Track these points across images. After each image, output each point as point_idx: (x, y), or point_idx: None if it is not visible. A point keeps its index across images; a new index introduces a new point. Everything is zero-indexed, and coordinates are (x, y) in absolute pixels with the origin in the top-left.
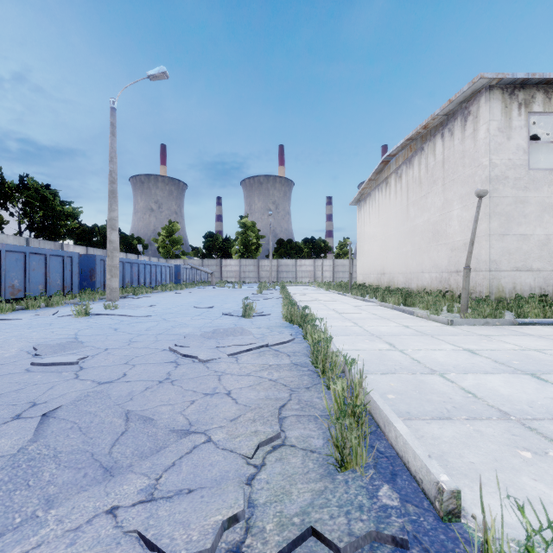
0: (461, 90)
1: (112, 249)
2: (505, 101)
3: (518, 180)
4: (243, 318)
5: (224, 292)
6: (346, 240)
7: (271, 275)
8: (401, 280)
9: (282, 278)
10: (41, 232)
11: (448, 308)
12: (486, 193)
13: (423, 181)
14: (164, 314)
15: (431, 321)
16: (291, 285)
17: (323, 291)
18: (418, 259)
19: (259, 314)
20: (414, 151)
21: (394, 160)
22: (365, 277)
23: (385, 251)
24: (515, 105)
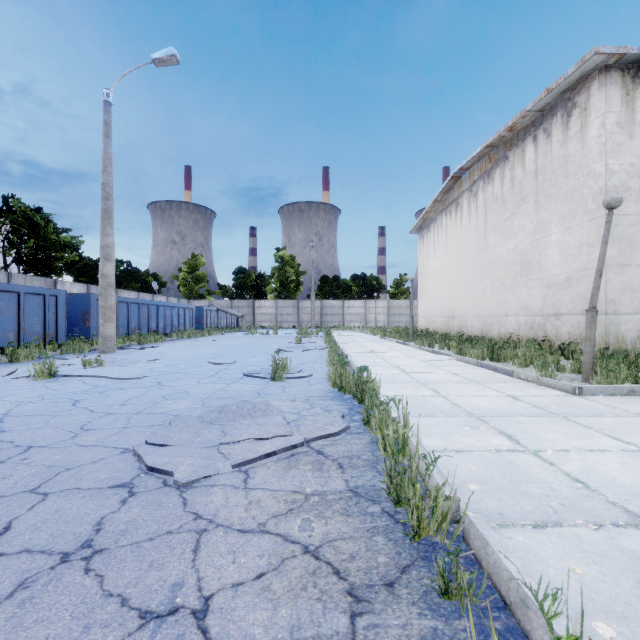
0: (566, 73)
1: (106, 285)
2: (627, 86)
3: None
4: (272, 381)
5: (254, 340)
6: (402, 277)
7: (314, 318)
8: (476, 325)
9: (327, 322)
10: (31, 266)
11: (557, 365)
12: (620, 203)
13: (508, 199)
14: (163, 373)
15: (544, 387)
16: (338, 331)
17: (378, 339)
18: (500, 299)
19: (295, 376)
20: (494, 162)
21: (467, 175)
22: (429, 322)
23: (455, 289)
24: (639, 92)
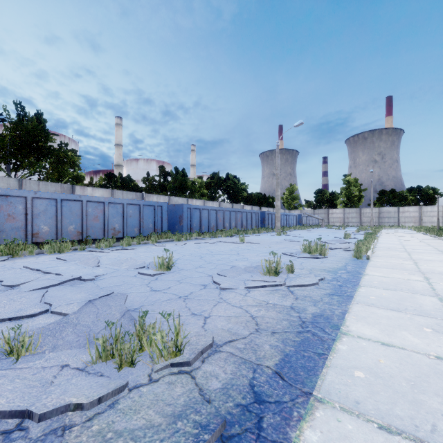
0: None
1: (277, 209)
2: None
3: None
4: (344, 239)
5: (332, 231)
6: None
7: (372, 220)
8: None
9: (384, 223)
10: (233, 200)
11: None
12: None
13: None
14: (308, 237)
15: None
16: (390, 228)
17: (413, 232)
18: None
19: (352, 238)
20: None
21: None
22: None
23: None
24: None
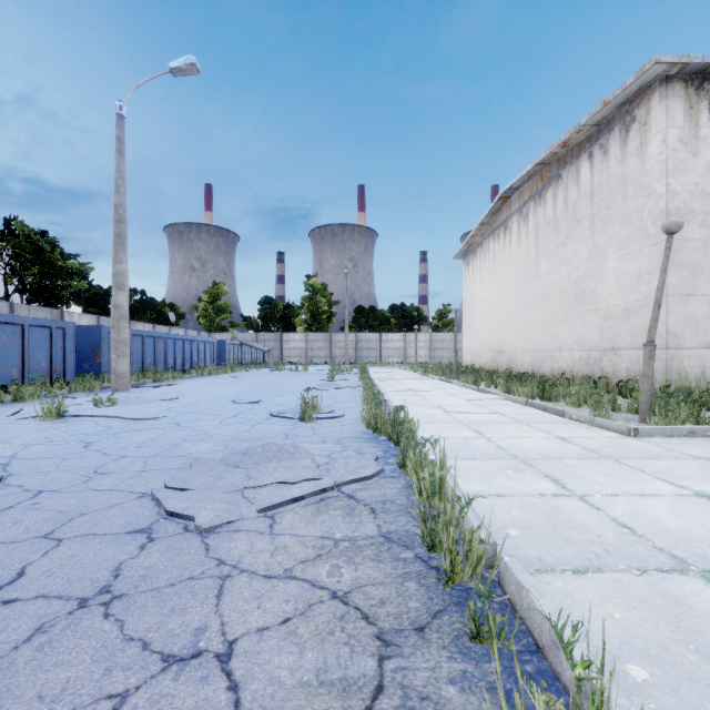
0: (623, 84)
1: (119, 317)
2: (690, 99)
3: (708, 214)
4: (301, 422)
5: (282, 377)
6: (446, 307)
7: (348, 353)
8: (527, 361)
9: (363, 358)
10: (36, 296)
11: (612, 404)
12: (680, 228)
13: (561, 222)
14: (182, 414)
15: (597, 429)
16: (374, 367)
17: (418, 376)
18: (553, 332)
19: (326, 417)
20: (546, 181)
21: (517, 195)
22: (475, 357)
23: (504, 321)
24: (704, 105)
